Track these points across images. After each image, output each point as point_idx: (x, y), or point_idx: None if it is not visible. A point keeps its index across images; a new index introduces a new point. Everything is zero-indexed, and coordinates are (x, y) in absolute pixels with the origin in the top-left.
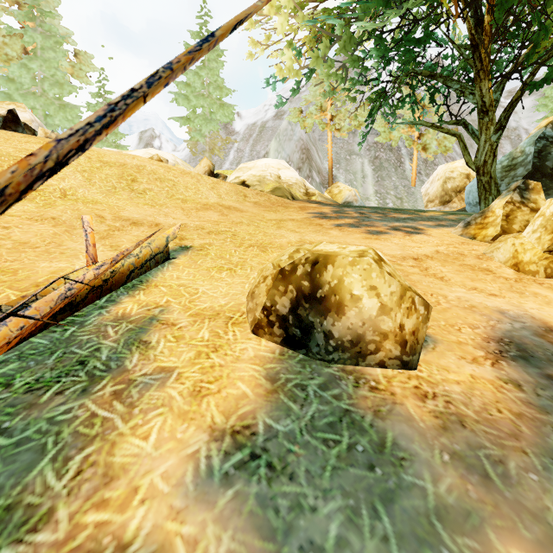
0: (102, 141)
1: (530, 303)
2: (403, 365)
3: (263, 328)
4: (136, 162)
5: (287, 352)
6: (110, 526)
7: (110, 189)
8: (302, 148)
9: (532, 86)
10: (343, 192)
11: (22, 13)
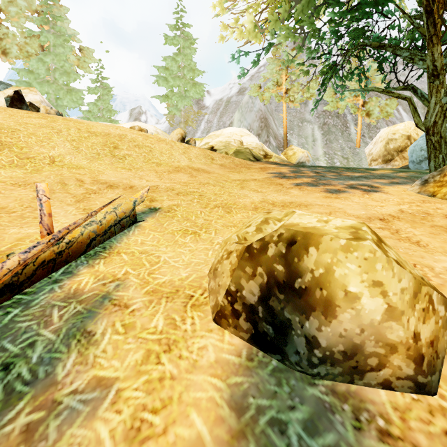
0: (99, 117)
1: None
2: (417, 388)
3: (226, 318)
4: (118, 131)
5: (256, 354)
6: None
7: (94, 155)
8: (261, 117)
9: None
10: (297, 153)
11: (39, 19)
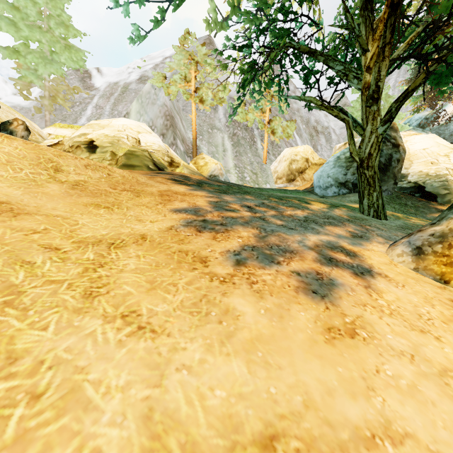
0: None
1: None
2: None
3: None
4: None
5: None
6: None
7: None
8: (166, 114)
9: (438, 76)
10: (209, 164)
11: None
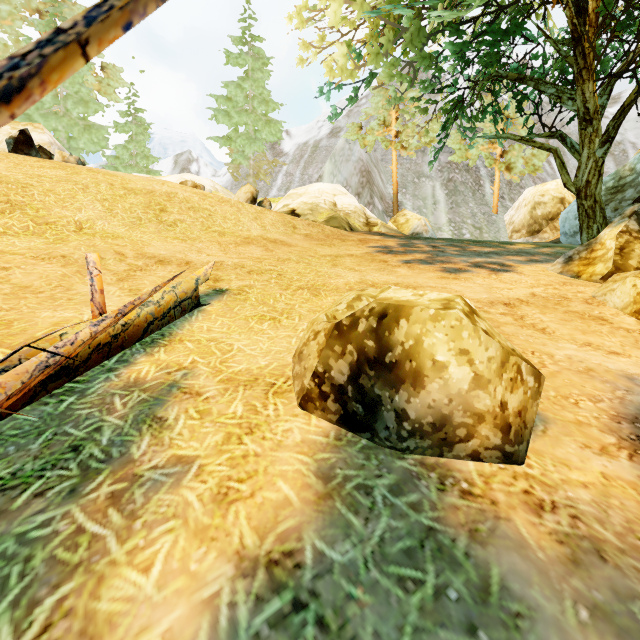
0: (132, 166)
1: None
2: (505, 458)
3: (313, 401)
4: (165, 188)
5: (345, 435)
6: None
7: (134, 221)
8: (362, 170)
9: None
10: (411, 221)
11: (42, 22)
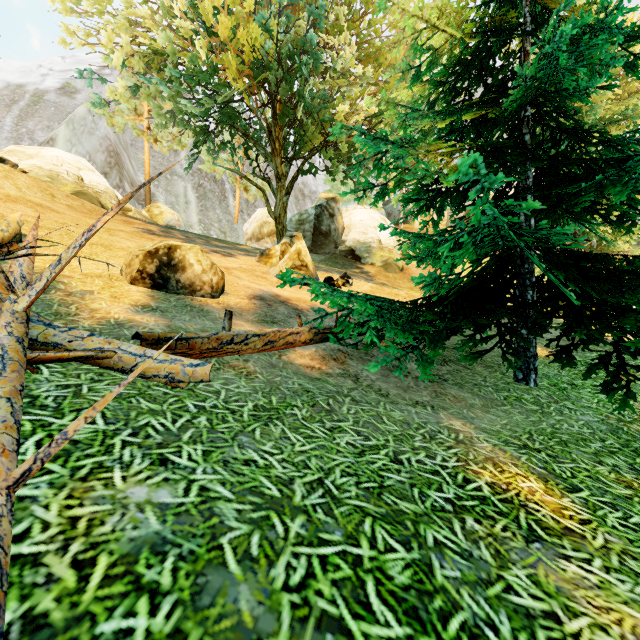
0: None
1: (276, 289)
2: (212, 297)
3: (139, 281)
4: None
5: (155, 291)
6: (107, 316)
7: None
8: (110, 149)
9: (303, 172)
10: (165, 214)
11: None
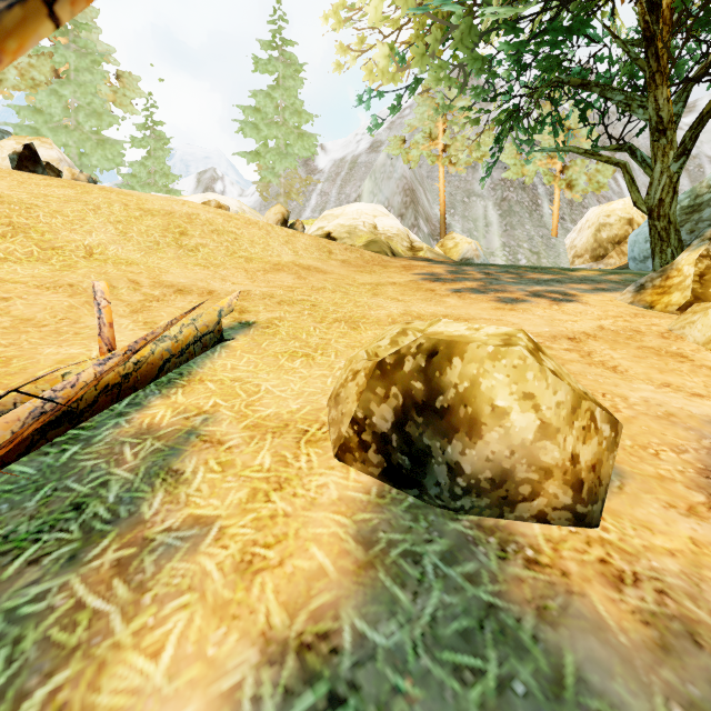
0: (150, 185)
1: None
2: (576, 520)
3: (352, 452)
4: (186, 209)
5: (389, 491)
6: None
7: (151, 245)
8: (406, 188)
9: None
10: (460, 245)
11: None
